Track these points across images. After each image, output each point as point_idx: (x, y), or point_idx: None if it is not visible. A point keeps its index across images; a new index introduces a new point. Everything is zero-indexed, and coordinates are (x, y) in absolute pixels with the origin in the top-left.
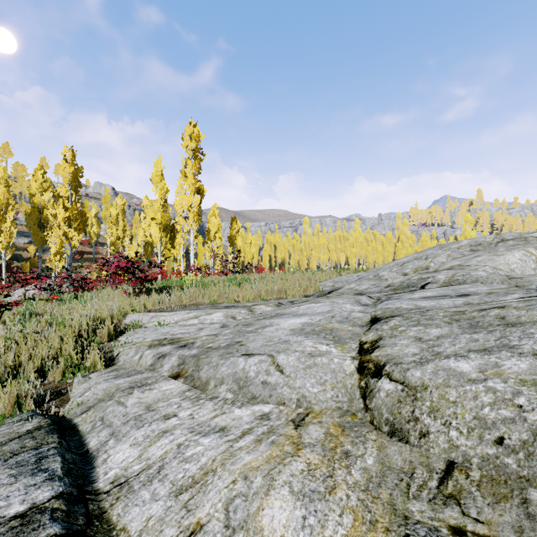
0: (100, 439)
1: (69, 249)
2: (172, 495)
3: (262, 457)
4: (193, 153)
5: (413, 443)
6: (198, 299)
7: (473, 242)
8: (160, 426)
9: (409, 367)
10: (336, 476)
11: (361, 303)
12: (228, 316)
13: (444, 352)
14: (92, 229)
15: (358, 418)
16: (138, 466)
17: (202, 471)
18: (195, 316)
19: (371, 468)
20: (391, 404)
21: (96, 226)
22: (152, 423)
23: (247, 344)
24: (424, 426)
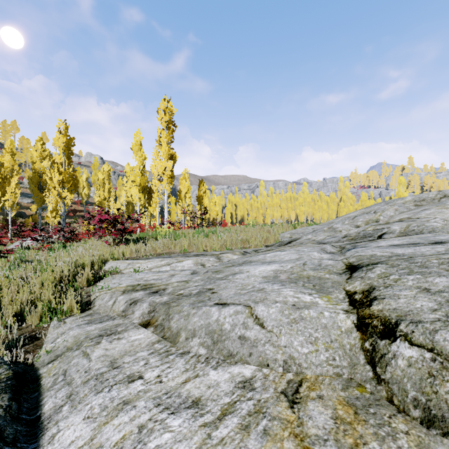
0: (56, 401)
1: (62, 207)
2: None
3: None
4: (167, 125)
5: None
6: (170, 249)
7: (417, 198)
8: (121, 393)
9: (435, 328)
10: None
11: (326, 251)
12: (198, 264)
13: None
14: (83, 191)
15: (368, 391)
16: None
17: None
18: (167, 263)
19: None
20: (418, 377)
21: (86, 189)
22: (112, 387)
23: (218, 292)
24: None
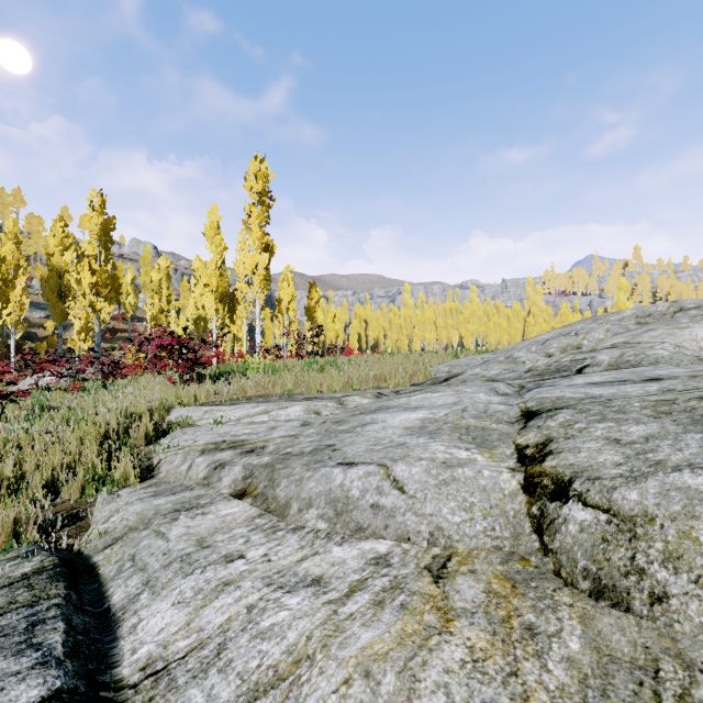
0: (128, 590)
1: (97, 325)
2: (241, 701)
3: (389, 635)
4: (259, 198)
5: (639, 612)
6: (267, 389)
7: (640, 313)
8: (219, 574)
9: (615, 485)
10: (524, 673)
11: (498, 392)
12: (310, 411)
13: (668, 461)
14: (128, 299)
15: (533, 565)
16: (185, 642)
17: (290, 657)
18: (264, 411)
19: (580, 659)
20: (590, 544)
21: (132, 296)
22: (206, 568)
23: (342, 448)
24: (656, 584)
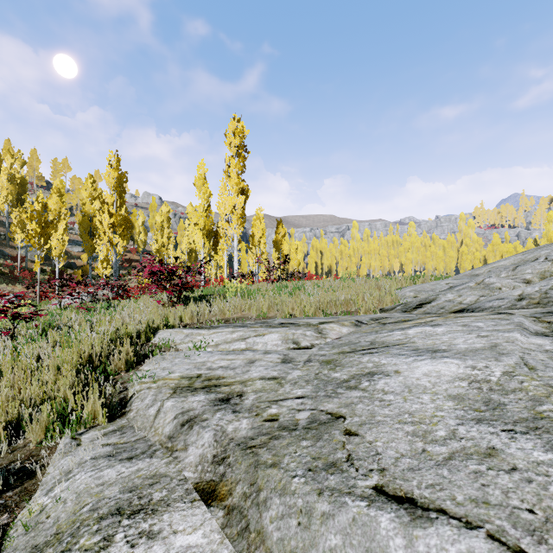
0: None
1: (114, 256)
2: None
3: None
4: (237, 151)
5: None
6: (243, 312)
7: None
8: None
9: None
10: None
11: (529, 330)
12: (288, 340)
13: None
14: (139, 237)
15: None
16: None
17: None
18: (241, 337)
19: None
20: None
21: (143, 235)
22: None
23: (362, 433)
24: None
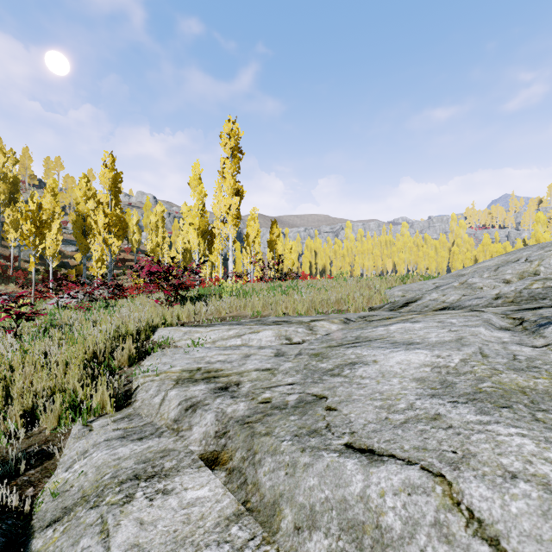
0: None
1: (109, 256)
2: None
3: None
4: (231, 152)
5: None
6: (239, 311)
7: None
8: None
9: None
10: None
11: (495, 325)
12: (281, 337)
13: None
14: (134, 237)
15: None
16: None
17: None
18: (237, 335)
19: None
20: None
21: (137, 234)
22: None
23: (340, 408)
24: None
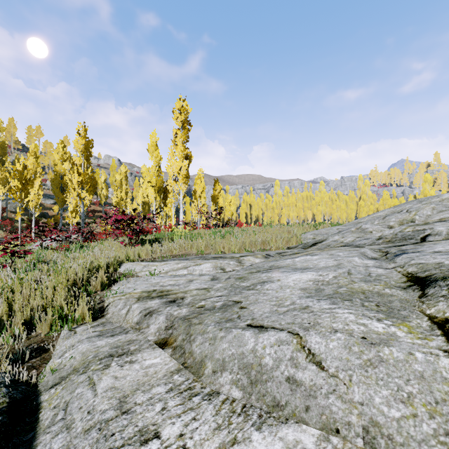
0: None
1: (82, 207)
2: None
3: None
4: (182, 125)
5: None
6: (187, 250)
7: None
8: None
9: None
10: None
11: (367, 256)
12: (217, 267)
13: None
14: (102, 192)
15: None
16: None
17: None
18: (184, 267)
19: None
20: None
21: (104, 190)
22: None
23: (249, 307)
24: None
